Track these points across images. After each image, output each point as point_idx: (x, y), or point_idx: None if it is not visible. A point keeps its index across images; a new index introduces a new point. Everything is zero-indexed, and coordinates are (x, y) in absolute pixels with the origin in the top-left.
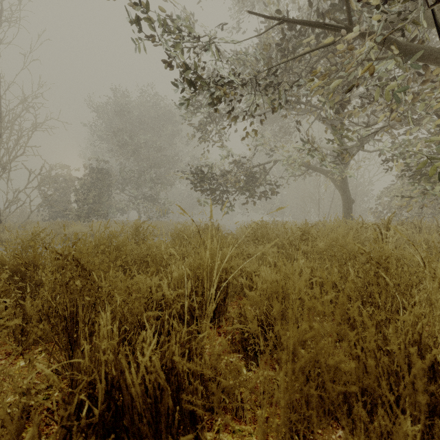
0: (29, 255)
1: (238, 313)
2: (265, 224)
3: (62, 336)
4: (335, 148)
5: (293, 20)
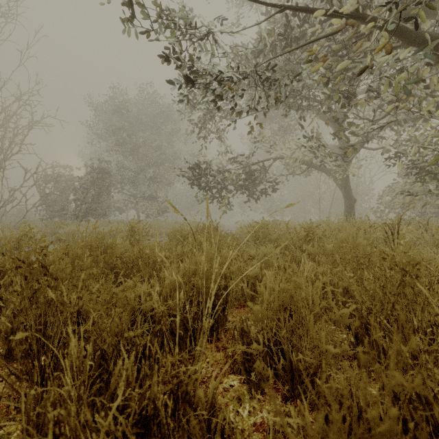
0: (5, 258)
1: (239, 328)
2: (267, 224)
3: (22, 363)
4: (336, 146)
5: (296, 7)
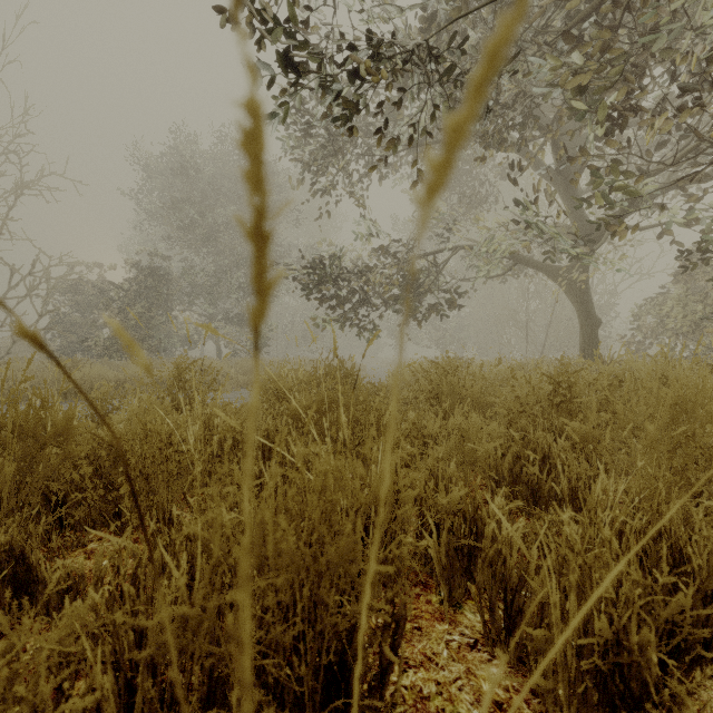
0: None
1: None
2: (455, 365)
3: None
4: (565, 225)
5: None
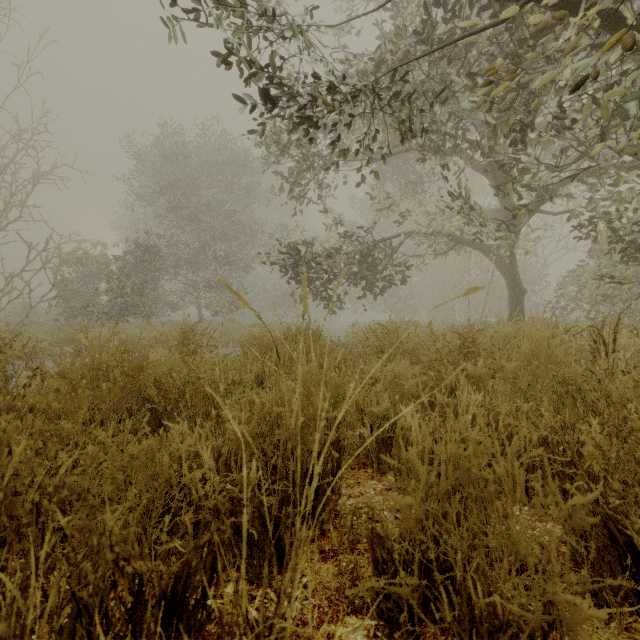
0: None
1: (366, 529)
2: (396, 326)
3: None
4: (496, 209)
5: None
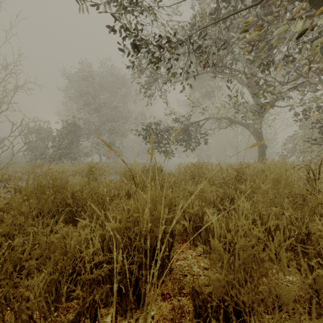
0: None
1: (189, 287)
2: (201, 165)
3: None
4: (251, 105)
5: None
